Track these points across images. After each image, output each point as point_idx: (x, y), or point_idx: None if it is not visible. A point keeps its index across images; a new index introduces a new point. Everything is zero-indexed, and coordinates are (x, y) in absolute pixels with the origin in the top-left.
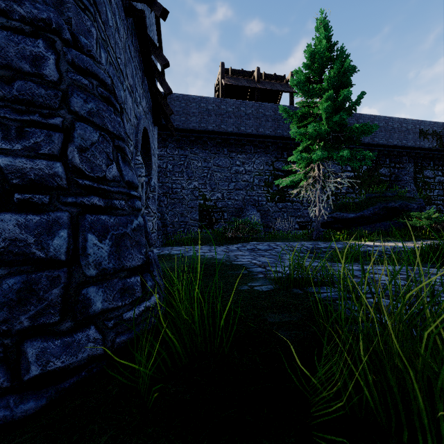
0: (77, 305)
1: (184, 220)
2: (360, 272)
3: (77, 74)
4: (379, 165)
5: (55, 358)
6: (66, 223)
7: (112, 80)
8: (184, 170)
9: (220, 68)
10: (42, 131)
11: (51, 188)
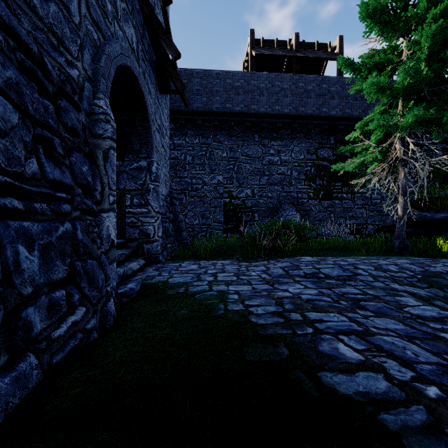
0: None
1: (205, 222)
2: None
3: None
4: None
5: None
6: None
7: None
8: (206, 162)
9: (249, 36)
10: None
11: None
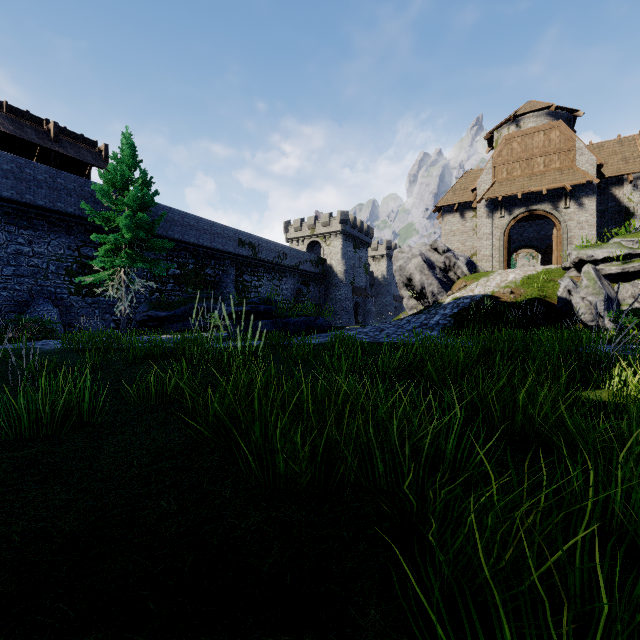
0: None
1: None
2: None
3: None
4: (206, 265)
5: None
6: None
7: None
8: None
9: None
10: None
11: None
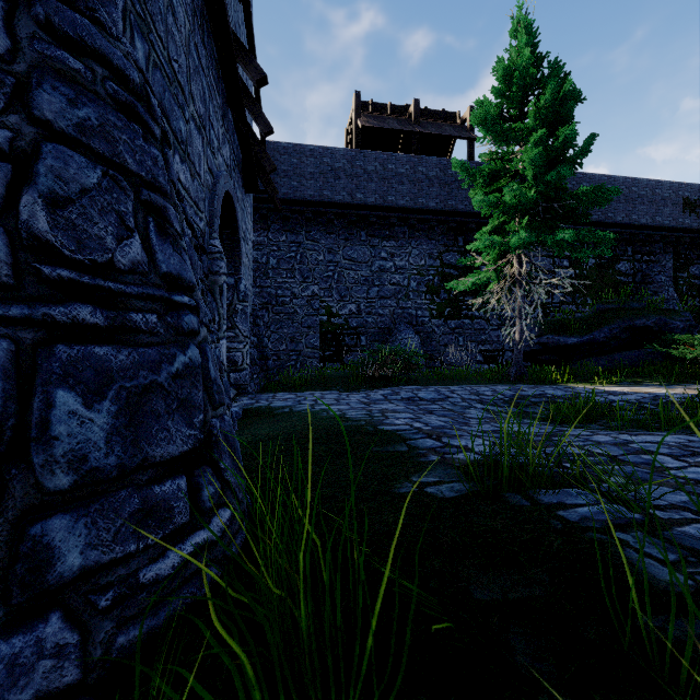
0: (14, 566)
1: (295, 347)
2: (620, 450)
3: (56, 47)
4: (616, 257)
5: None
6: (1, 364)
7: (147, 78)
8: (297, 266)
9: (354, 101)
10: None
11: None
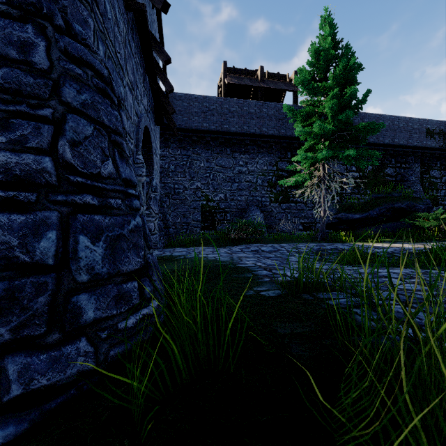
0: (66, 315)
1: (186, 221)
2: (371, 276)
3: (70, 63)
4: (385, 165)
5: (40, 375)
6: (55, 223)
7: (110, 72)
8: (187, 170)
9: (223, 67)
10: (30, 123)
11: (39, 185)
